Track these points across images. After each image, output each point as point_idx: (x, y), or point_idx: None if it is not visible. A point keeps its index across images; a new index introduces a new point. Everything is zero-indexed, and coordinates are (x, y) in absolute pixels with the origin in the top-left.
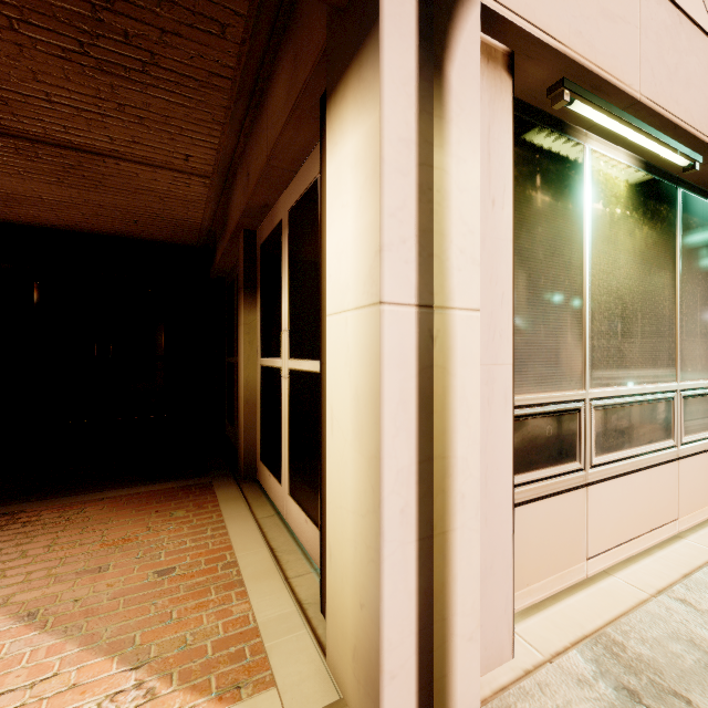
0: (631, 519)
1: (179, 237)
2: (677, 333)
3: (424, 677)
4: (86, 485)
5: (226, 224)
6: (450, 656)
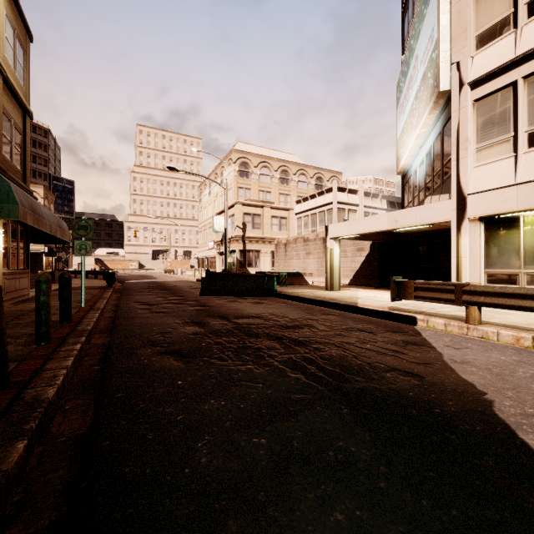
0: None
1: None
2: None
3: None
4: None
5: None
6: None
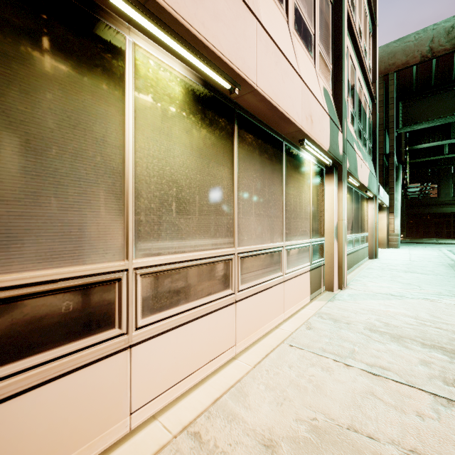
0: (188, 360)
1: None
2: (235, 213)
3: None
4: None
5: None
6: None
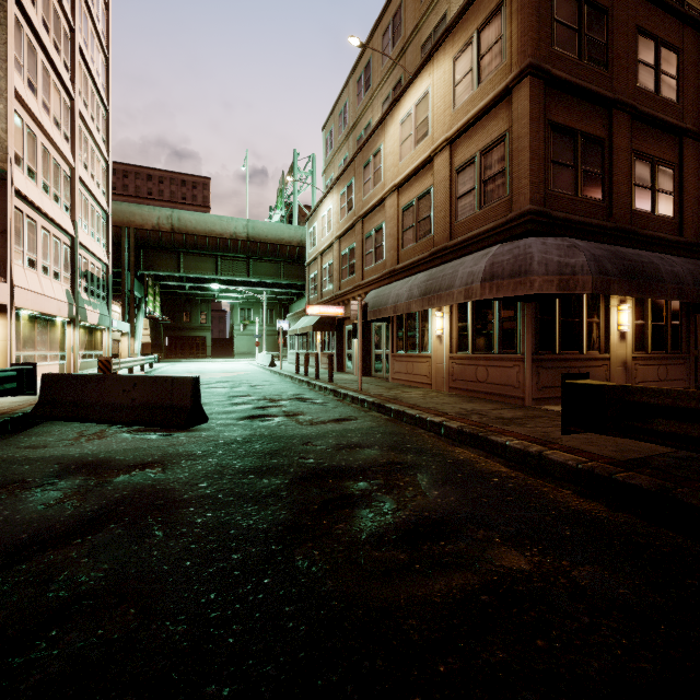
0: None
1: None
2: (37, 343)
3: None
4: None
5: None
6: None
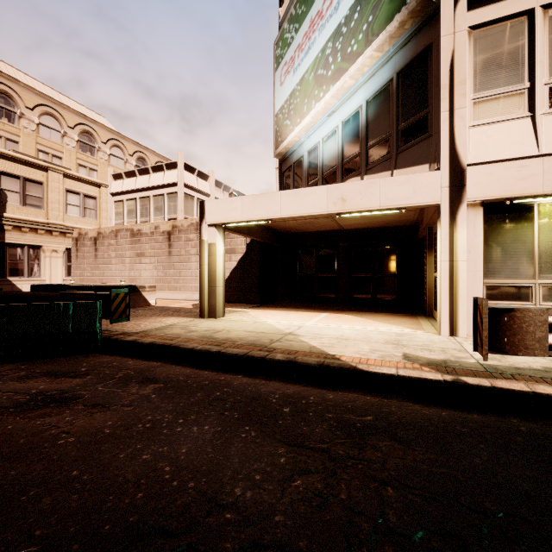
0: None
1: (403, 224)
2: None
3: (450, 325)
4: (377, 311)
5: (422, 222)
6: (457, 324)
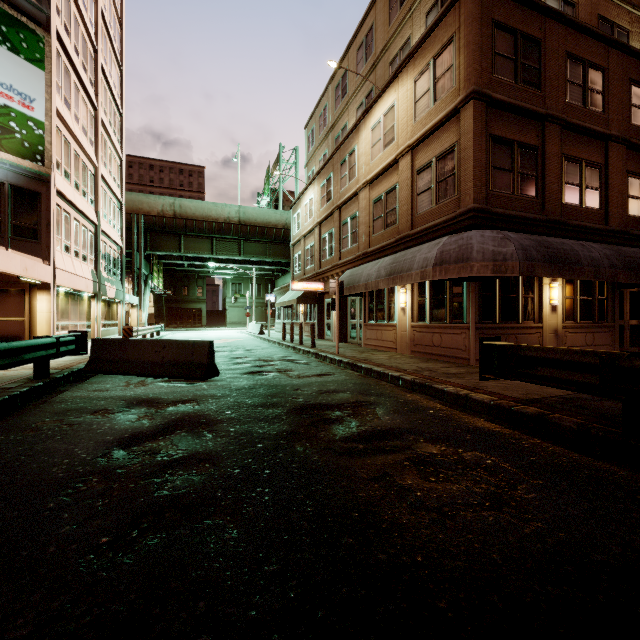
0: None
1: None
2: (70, 314)
3: None
4: None
5: None
6: None
